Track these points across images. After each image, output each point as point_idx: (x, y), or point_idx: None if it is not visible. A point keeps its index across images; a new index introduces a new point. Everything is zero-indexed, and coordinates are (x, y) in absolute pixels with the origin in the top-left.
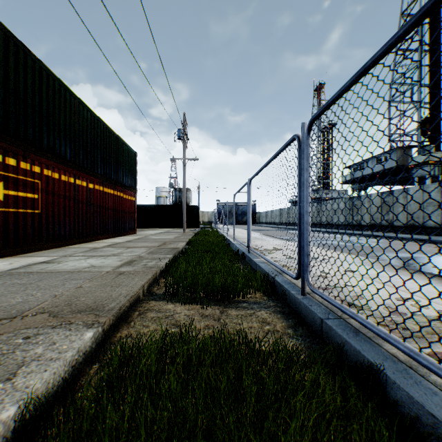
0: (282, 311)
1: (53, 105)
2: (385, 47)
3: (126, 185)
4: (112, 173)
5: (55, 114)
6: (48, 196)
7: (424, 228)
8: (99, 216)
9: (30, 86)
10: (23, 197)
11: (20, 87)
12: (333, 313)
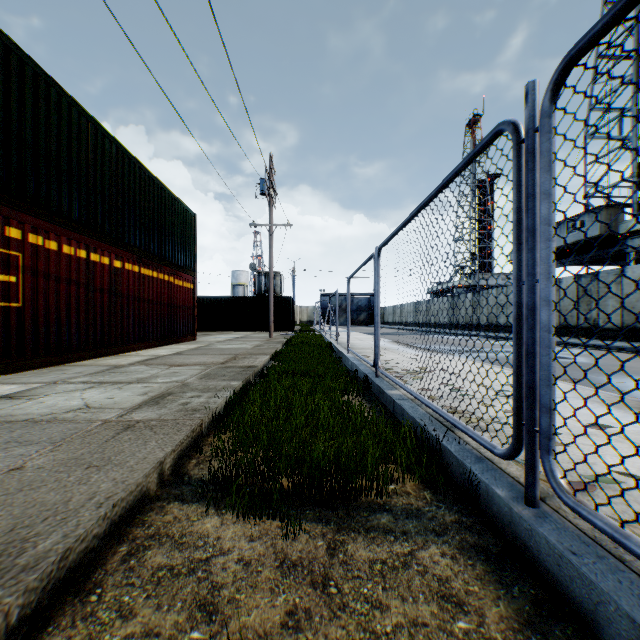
0: (479, 544)
1: (46, 127)
2: None
3: (178, 264)
4: (155, 244)
5: (50, 142)
6: (37, 279)
7: None
8: (133, 313)
9: (0, 90)
10: None
11: None
12: None
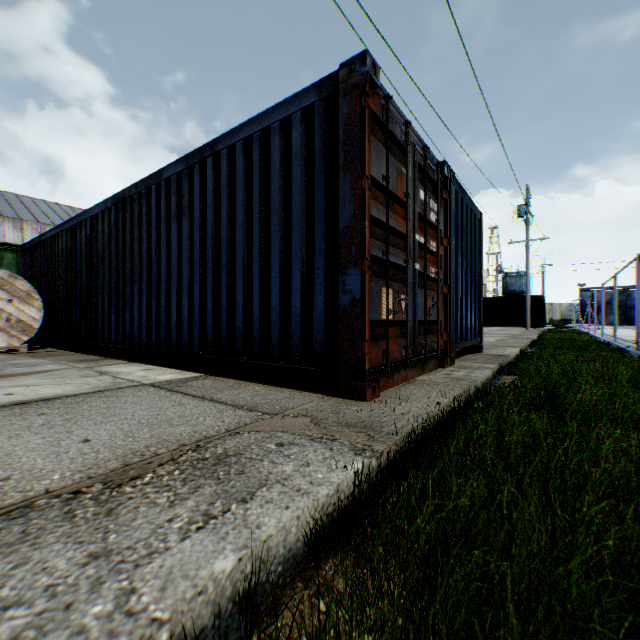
0: None
1: None
2: None
3: None
4: None
5: None
6: None
7: None
8: None
9: None
10: None
11: None
12: None
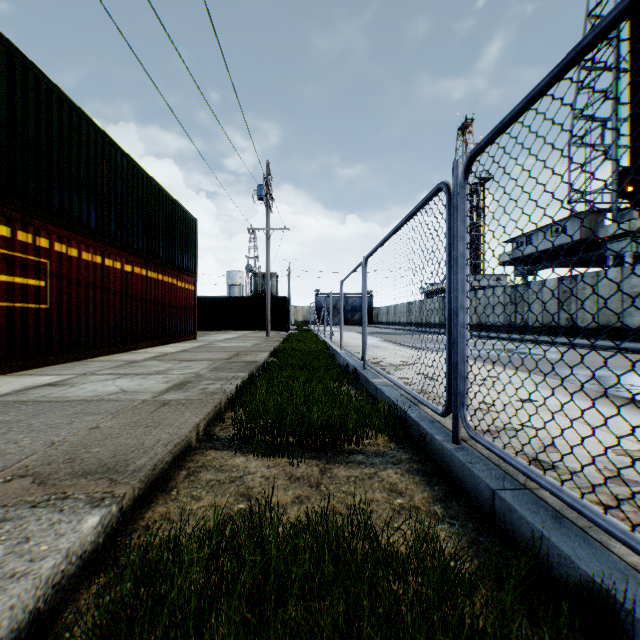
0: (421, 469)
1: (69, 146)
2: (624, 3)
3: (181, 267)
4: (160, 249)
5: (72, 160)
6: (62, 283)
7: (624, 332)
8: (141, 313)
9: (33, 117)
10: (21, 285)
11: (16, 117)
12: (511, 479)
